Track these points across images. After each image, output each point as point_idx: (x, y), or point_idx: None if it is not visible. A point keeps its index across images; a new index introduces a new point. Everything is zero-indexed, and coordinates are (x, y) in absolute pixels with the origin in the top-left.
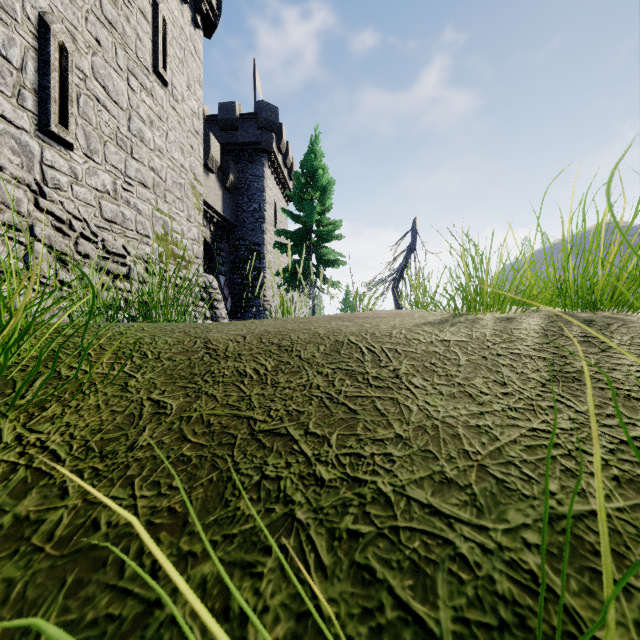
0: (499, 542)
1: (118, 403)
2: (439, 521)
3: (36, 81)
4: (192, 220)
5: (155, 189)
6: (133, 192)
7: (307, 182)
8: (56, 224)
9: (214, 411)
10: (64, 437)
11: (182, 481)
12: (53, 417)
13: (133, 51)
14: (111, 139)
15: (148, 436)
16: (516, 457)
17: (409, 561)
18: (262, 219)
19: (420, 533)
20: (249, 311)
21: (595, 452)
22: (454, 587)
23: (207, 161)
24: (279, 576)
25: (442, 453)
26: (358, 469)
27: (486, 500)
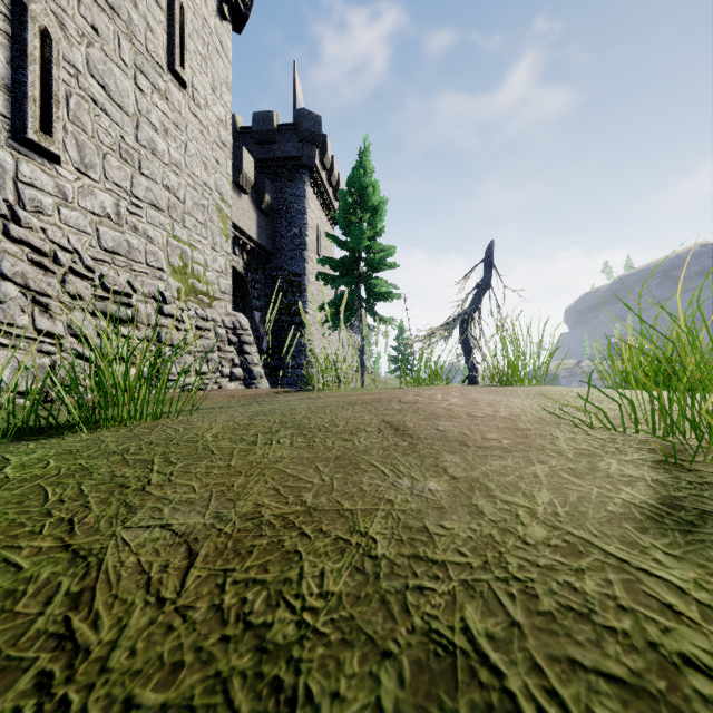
0: None
1: None
2: None
3: (8, 75)
4: (218, 248)
5: (171, 212)
6: (142, 216)
7: (355, 202)
8: (34, 257)
9: None
10: None
11: None
12: None
13: (142, 43)
14: (113, 151)
15: None
16: None
17: None
18: (303, 245)
19: None
20: (288, 352)
21: None
22: None
23: (239, 179)
24: None
25: None
26: None
27: None
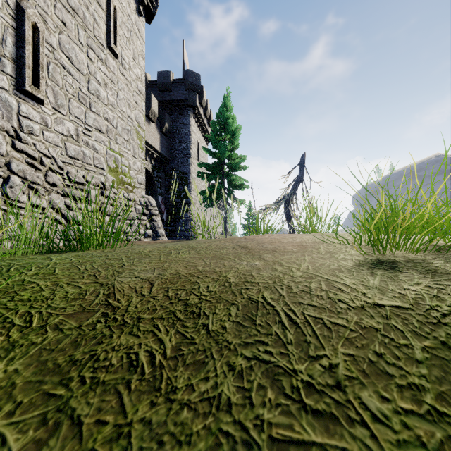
0: None
1: None
2: None
3: (14, 52)
4: (136, 156)
5: (108, 134)
6: (91, 136)
7: (221, 128)
8: (29, 161)
9: None
10: None
11: None
12: None
13: (91, 31)
14: (74, 96)
15: None
16: None
17: None
18: (189, 155)
19: None
20: (179, 221)
21: None
22: None
23: (149, 113)
24: None
25: None
26: None
27: None
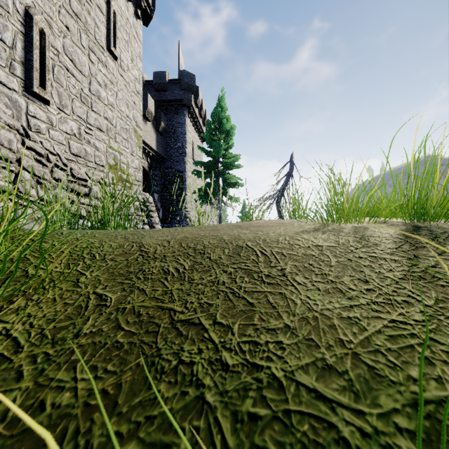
0: (375, 426)
1: (70, 296)
2: (323, 405)
3: (23, 56)
4: (134, 154)
5: (108, 132)
6: (92, 135)
7: (216, 127)
8: (37, 157)
9: (143, 303)
10: (25, 326)
11: (115, 365)
12: (18, 309)
13: (92, 35)
14: (77, 97)
15: (91, 325)
16: (382, 345)
17: (300, 443)
18: (184, 154)
19: (308, 416)
20: (175, 218)
21: None
22: None
23: (145, 113)
24: None
25: (322, 341)
26: (256, 355)
27: (361, 385)
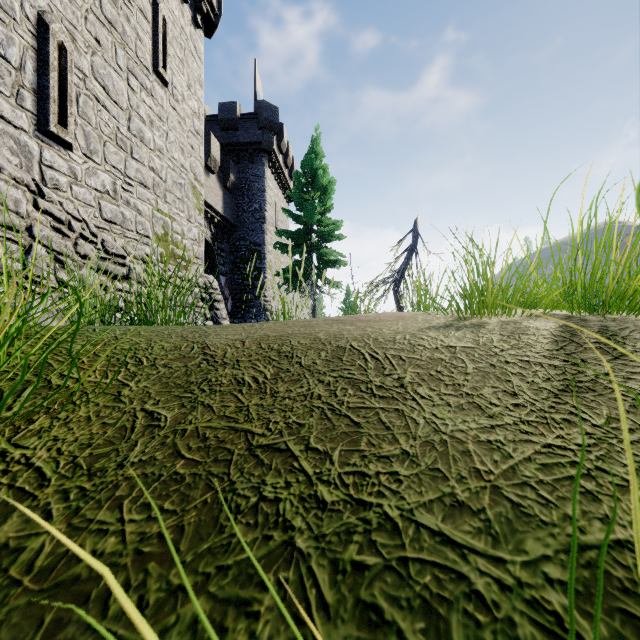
0: (518, 577)
1: (110, 414)
2: (451, 551)
3: (35, 81)
4: (192, 220)
5: (155, 189)
6: (133, 192)
7: (308, 182)
8: (55, 225)
9: (210, 423)
10: (51, 453)
11: (174, 503)
12: (40, 430)
13: (133, 51)
14: (111, 139)
15: (140, 451)
16: (531, 477)
17: (420, 599)
18: (263, 219)
19: (431, 565)
20: (250, 311)
21: (634, 489)
22: (470, 631)
23: (207, 161)
24: (277, 616)
25: (452, 472)
26: (362, 490)
27: (501, 527)
